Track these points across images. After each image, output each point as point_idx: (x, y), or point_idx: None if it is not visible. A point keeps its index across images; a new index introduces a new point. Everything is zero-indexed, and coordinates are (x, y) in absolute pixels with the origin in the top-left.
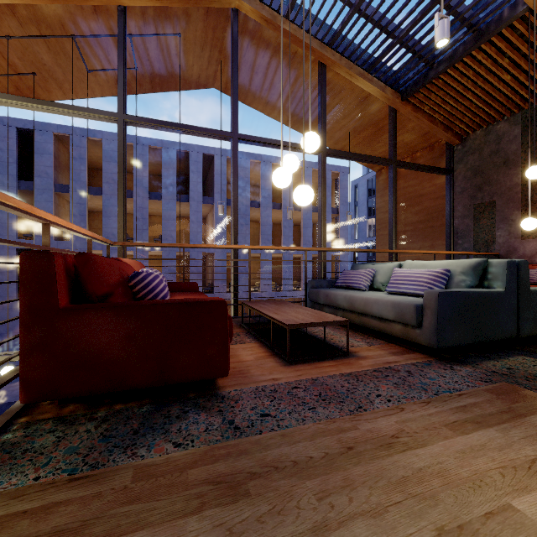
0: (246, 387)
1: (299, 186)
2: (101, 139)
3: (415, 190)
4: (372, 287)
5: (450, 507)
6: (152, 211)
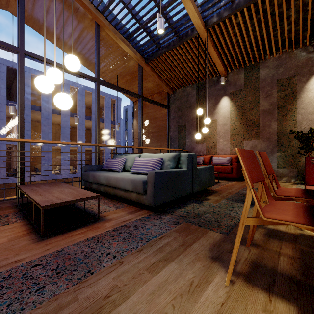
0: None
1: (58, 93)
2: None
3: (153, 114)
4: (124, 169)
5: None
6: None
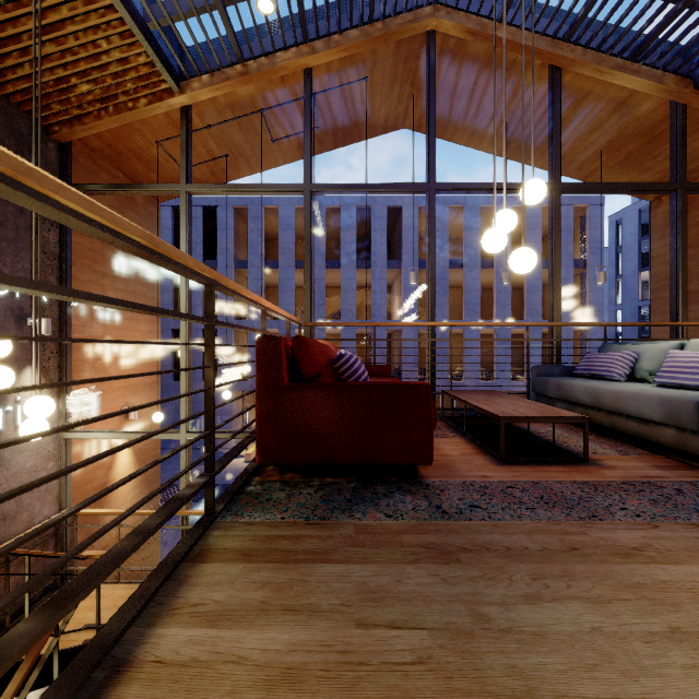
0: (451, 479)
1: (516, 250)
2: (277, 206)
3: None
4: (633, 376)
5: (696, 617)
6: (329, 281)
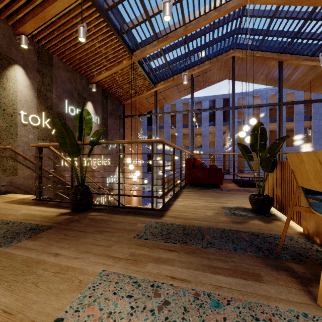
0: (227, 188)
1: (246, 137)
2: (175, 103)
3: None
4: None
5: None
6: (196, 132)
